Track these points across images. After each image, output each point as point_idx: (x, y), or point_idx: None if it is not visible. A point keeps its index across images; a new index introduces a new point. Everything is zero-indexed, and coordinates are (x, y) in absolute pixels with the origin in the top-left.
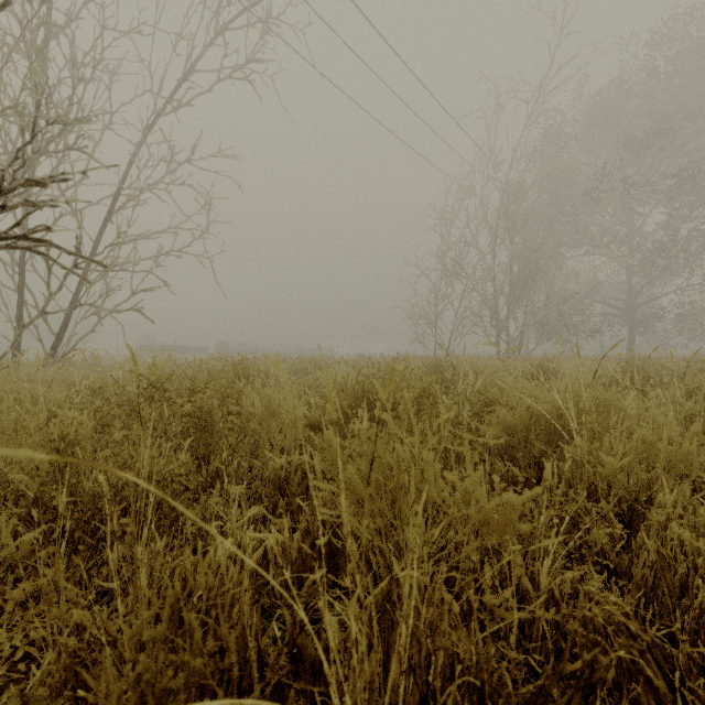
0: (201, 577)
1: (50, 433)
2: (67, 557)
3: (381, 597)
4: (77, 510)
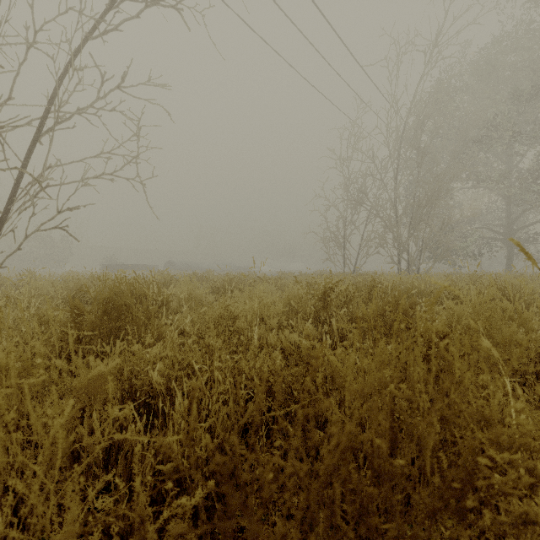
0: None
1: None
2: None
3: None
4: None
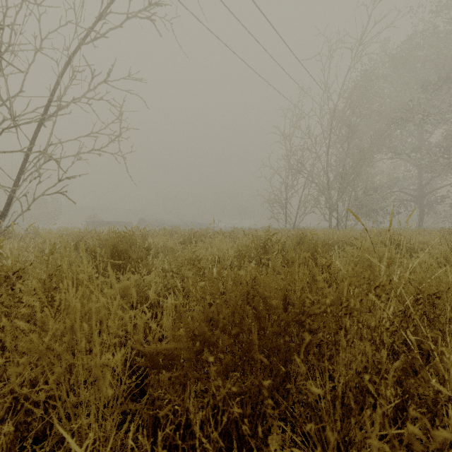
0: None
1: None
2: None
3: None
4: None
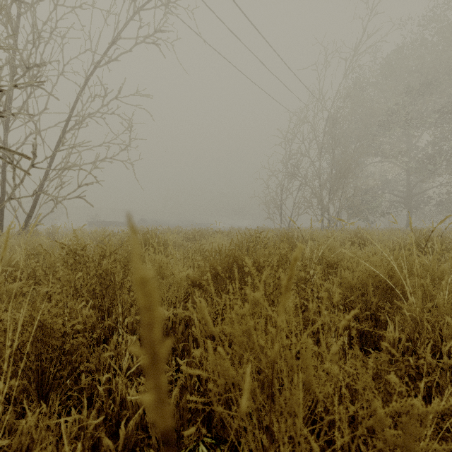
0: None
1: None
2: None
3: None
4: None
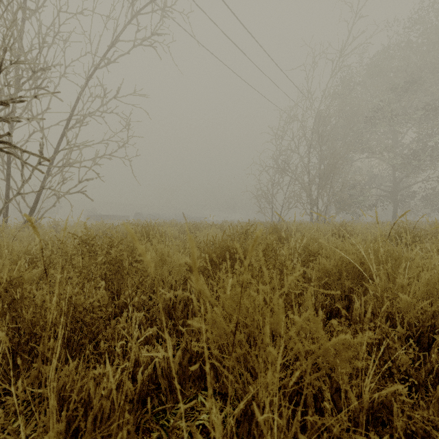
0: (96, 400)
1: (0, 278)
2: (13, 368)
3: (241, 411)
4: (17, 336)
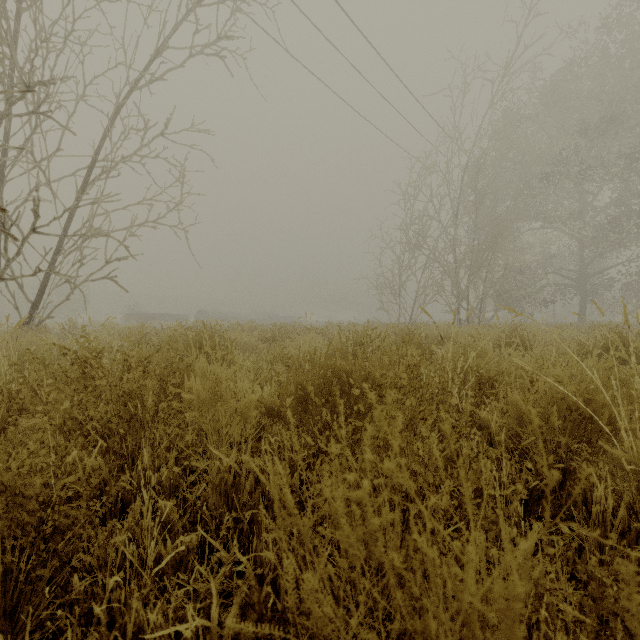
0: None
1: None
2: None
3: None
4: None
